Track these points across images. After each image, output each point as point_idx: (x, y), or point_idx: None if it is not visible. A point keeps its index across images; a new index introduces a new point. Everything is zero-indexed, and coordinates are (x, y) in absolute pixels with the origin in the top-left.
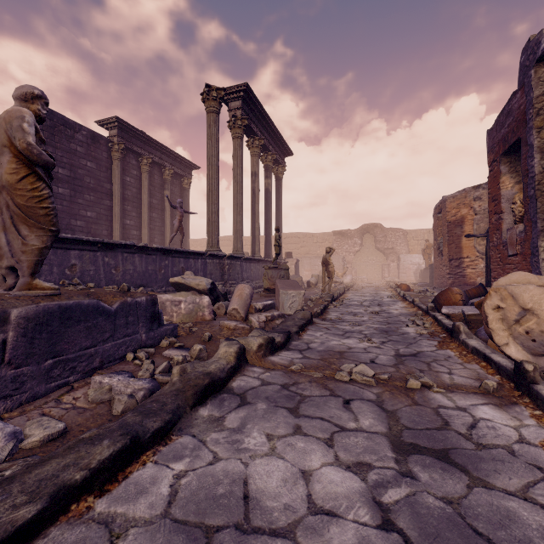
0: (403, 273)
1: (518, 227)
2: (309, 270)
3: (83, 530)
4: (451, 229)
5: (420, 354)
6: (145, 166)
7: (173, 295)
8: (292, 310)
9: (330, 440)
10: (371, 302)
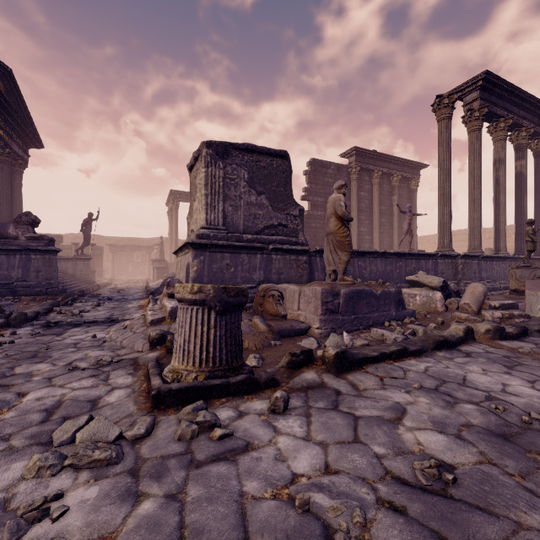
0: None
1: None
2: None
3: (392, 366)
4: None
5: None
6: (376, 179)
7: (409, 289)
8: None
9: (532, 381)
10: None
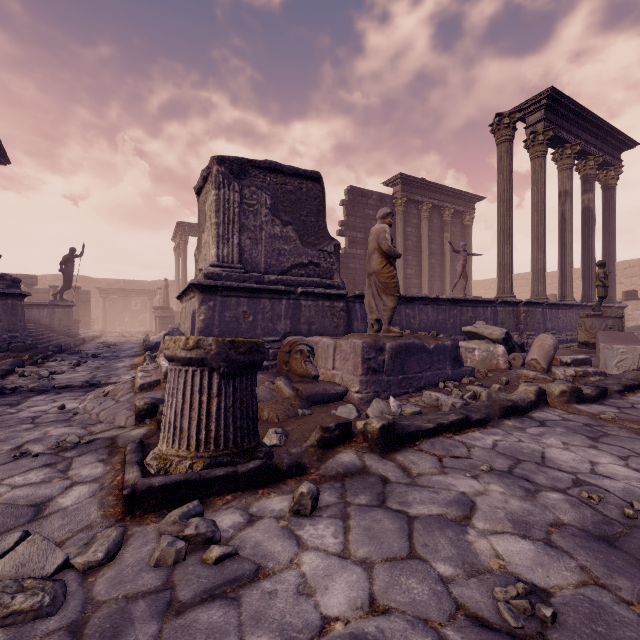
0: None
1: None
2: None
3: (452, 441)
4: None
5: None
6: (425, 212)
7: (467, 343)
8: (621, 370)
9: (625, 458)
10: None
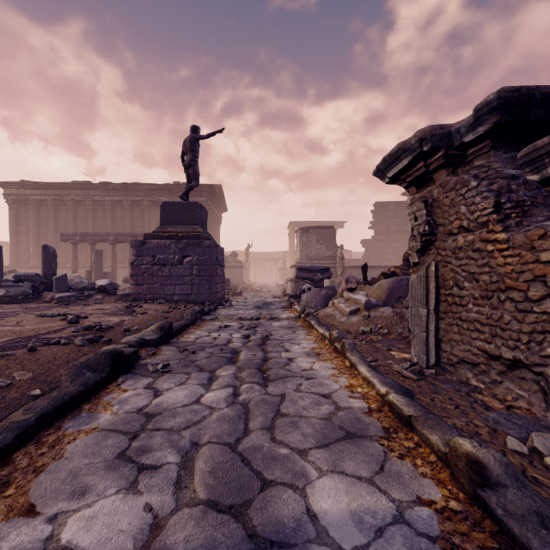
0: None
1: None
2: None
3: None
4: None
5: None
6: None
7: None
8: None
9: None
10: None
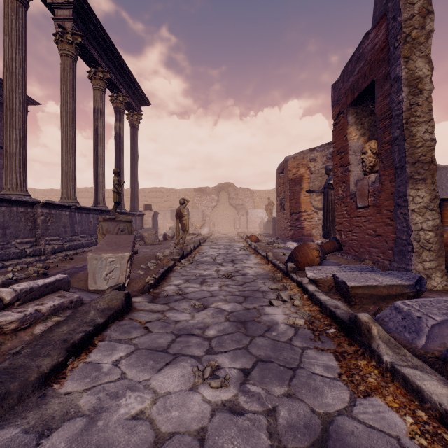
0: (250, 225)
1: (370, 177)
2: (172, 222)
3: None
4: (292, 186)
5: (332, 437)
6: None
7: None
8: (111, 283)
9: None
10: (225, 256)
